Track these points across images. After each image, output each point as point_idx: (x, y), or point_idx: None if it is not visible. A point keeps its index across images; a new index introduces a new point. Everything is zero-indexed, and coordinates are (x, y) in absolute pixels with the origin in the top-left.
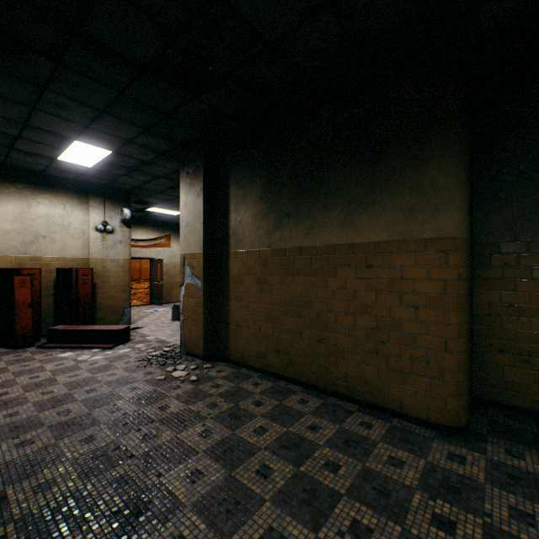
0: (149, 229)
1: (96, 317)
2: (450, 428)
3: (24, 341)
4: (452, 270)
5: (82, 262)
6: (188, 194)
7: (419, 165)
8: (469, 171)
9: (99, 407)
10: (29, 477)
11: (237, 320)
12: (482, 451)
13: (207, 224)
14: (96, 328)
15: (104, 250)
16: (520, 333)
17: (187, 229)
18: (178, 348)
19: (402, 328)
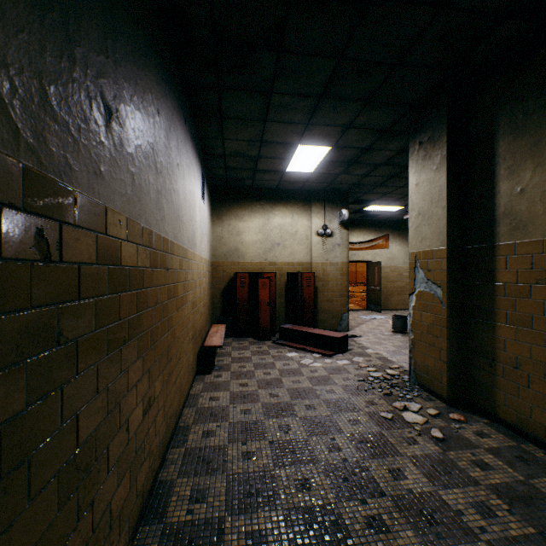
0: (365, 230)
1: (317, 319)
2: None
3: (264, 334)
4: None
5: (306, 266)
6: (420, 172)
7: None
8: None
9: (316, 435)
10: (244, 512)
11: (512, 357)
12: None
13: (452, 207)
14: (316, 332)
15: (323, 254)
16: None
17: (418, 219)
18: (405, 373)
19: None
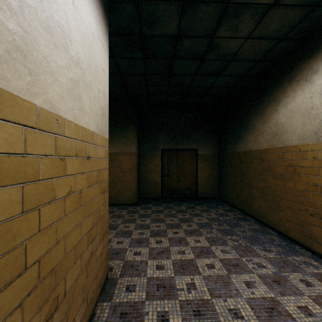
0: None
1: None
2: (133, 203)
3: None
4: (134, 161)
5: None
6: None
7: (126, 131)
8: (138, 134)
9: None
10: None
11: None
12: (140, 206)
13: None
14: None
15: None
16: (150, 178)
17: None
18: None
19: (122, 178)
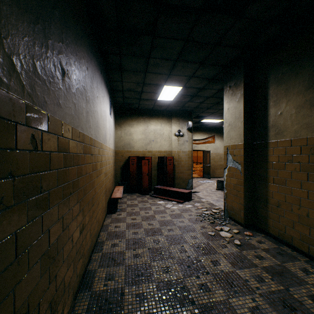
0: (202, 133)
1: (174, 182)
2: None
3: (145, 191)
4: None
5: (168, 153)
6: (229, 102)
7: None
8: None
9: (173, 244)
10: (135, 284)
11: (276, 201)
12: None
13: (246, 121)
14: (174, 190)
15: (178, 146)
16: None
17: (229, 127)
18: (222, 211)
19: None
